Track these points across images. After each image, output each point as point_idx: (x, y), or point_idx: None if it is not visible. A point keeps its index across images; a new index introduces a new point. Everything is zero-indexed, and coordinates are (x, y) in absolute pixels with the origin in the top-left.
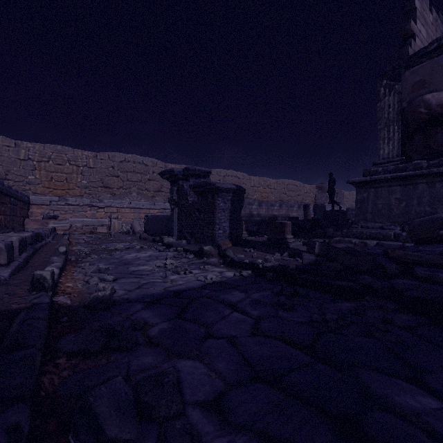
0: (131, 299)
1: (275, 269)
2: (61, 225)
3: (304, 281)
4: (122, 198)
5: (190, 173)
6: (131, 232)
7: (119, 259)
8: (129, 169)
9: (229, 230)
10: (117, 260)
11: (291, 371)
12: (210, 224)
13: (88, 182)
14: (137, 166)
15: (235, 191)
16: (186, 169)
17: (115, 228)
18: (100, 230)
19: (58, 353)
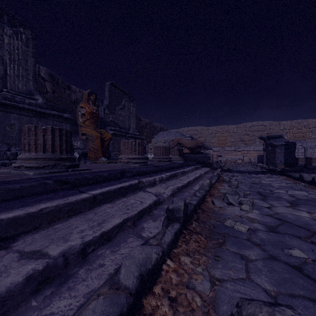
0: (233, 170)
1: (270, 169)
2: (222, 159)
3: (272, 171)
4: (250, 145)
5: (270, 137)
6: (250, 162)
7: (237, 168)
8: (254, 130)
9: (283, 161)
10: (236, 168)
11: (244, 172)
12: (274, 158)
13: (233, 139)
14: (259, 127)
15: (286, 145)
16: (267, 136)
17: (245, 160)
18: (238, 162)
19: (223, 170)
